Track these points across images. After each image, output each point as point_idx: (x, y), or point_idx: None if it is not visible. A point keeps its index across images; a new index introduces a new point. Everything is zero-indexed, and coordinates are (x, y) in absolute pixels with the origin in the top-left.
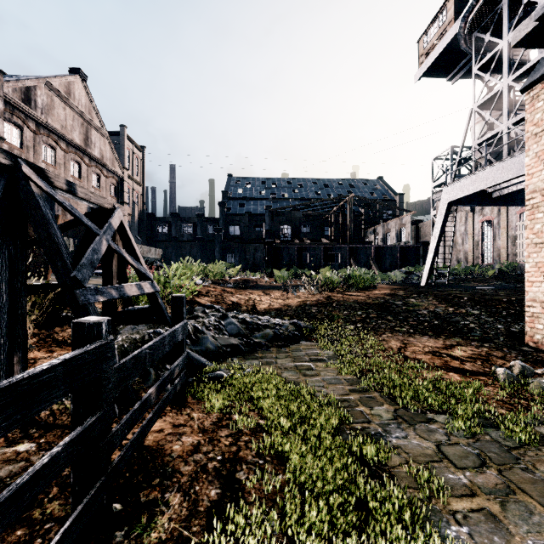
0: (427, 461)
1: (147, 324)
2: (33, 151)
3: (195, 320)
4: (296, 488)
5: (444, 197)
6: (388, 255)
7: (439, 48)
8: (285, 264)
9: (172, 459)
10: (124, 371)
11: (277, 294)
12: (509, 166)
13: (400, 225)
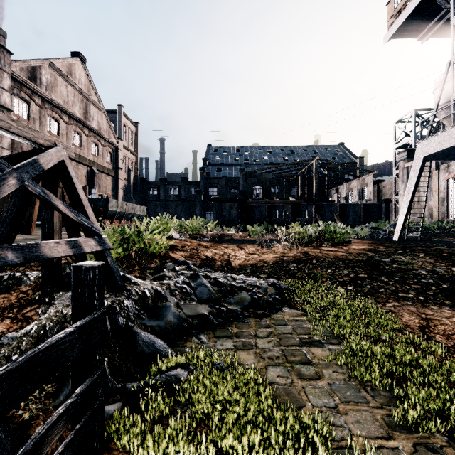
0: None
1: None
2: (39, 123)
3: (158, 282)
4: None
5: (419, 152)
6: (352, 212)
7: (412, 5)
8: (256, 220)
9: None
10: None
11: (252, 249)
12: None
13: (362, 185)
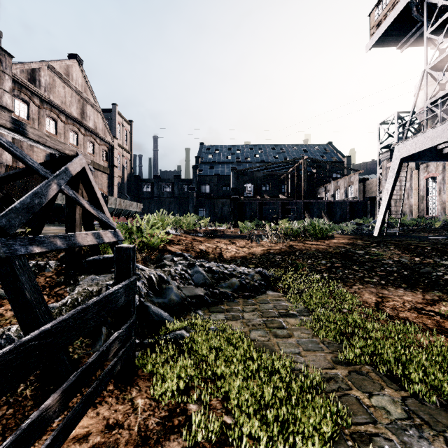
0: None
1: (109, 274)
2: (38, 123)
3: (161, 269)
4: None
5: (397, 154)
6: (339, 209)
7: (391, 18)
8: (248, 217)
9: None
10: None
11: (242, 243)
12: None
13: (349, 183)
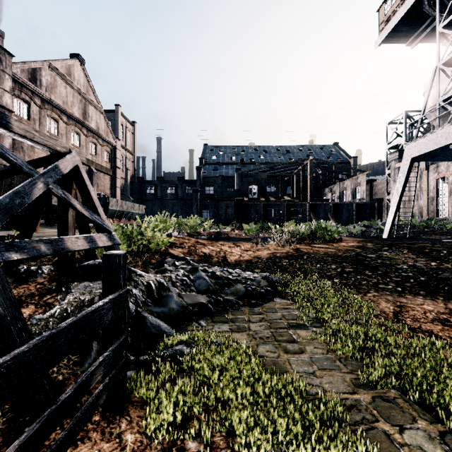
0: None
1: None
2: (39, 123)
3: (161, 275)
4: None
5: (407, 153)
6: (345, 210)
7: (401, 13)
8: (252, 219)
9: None
10: None
11: (247, 246)
12: None
13: (355, 184)
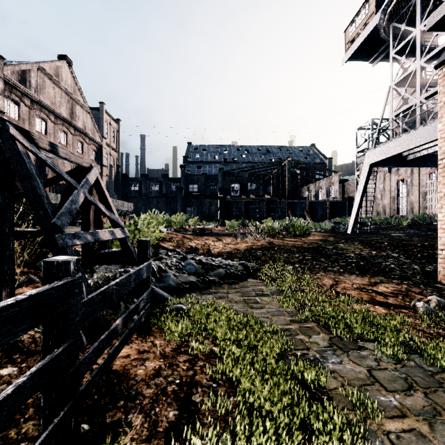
0: (360, 385)
1: (119, 264)
2: (28, 123)
3: (159, 261)
4: (245, 410)
5: (367, 160)
6: (320, 208)
7: (363, 36)
8: (234, 216)
9: (135, 382)
10: (92, 305)
11: (228, 240)
12: (422, 133)
13: (330, 184)
